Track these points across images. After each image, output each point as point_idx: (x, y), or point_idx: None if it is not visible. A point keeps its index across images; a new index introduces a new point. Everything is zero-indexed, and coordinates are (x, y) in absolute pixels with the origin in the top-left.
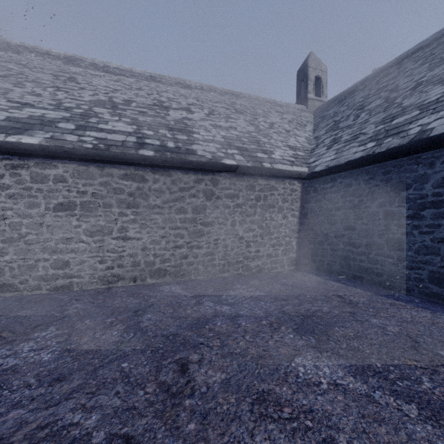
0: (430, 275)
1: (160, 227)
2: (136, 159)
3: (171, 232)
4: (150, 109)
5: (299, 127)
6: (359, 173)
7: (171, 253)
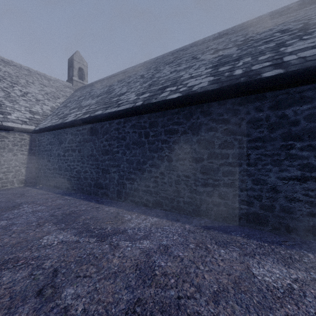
0: (67, 180)
1: None
2: None
3: None
4: None
5: (51, 99)
6: (51, 133)
7: None
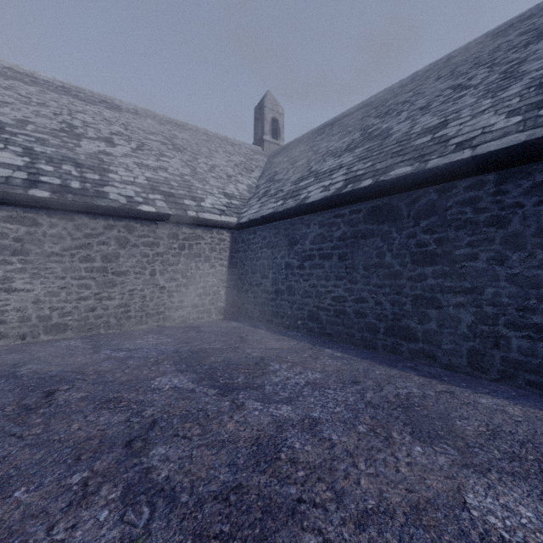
0: (308, 314)
1: (59, 277)
2: (24, 201)
3: (73, 282)
4: (54, 137)
5: (244, 173)
6: (271, 227)
7: (74, 306)
